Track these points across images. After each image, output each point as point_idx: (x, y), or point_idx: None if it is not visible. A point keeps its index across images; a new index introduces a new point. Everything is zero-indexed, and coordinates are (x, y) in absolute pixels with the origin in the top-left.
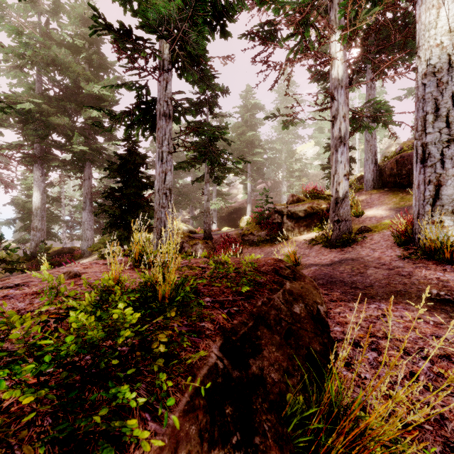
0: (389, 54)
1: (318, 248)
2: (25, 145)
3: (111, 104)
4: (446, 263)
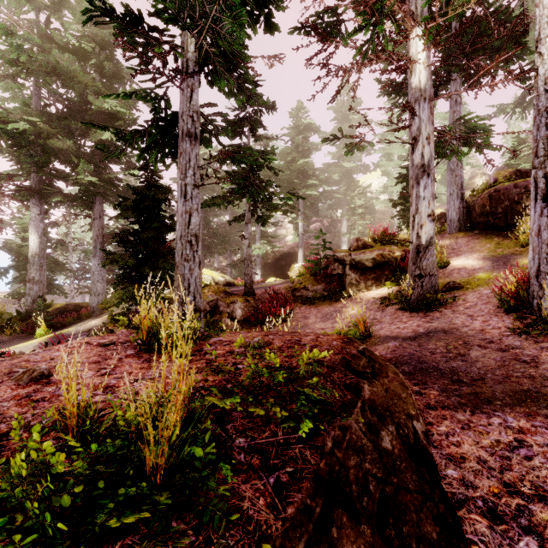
0: (479, 59)
1: (392, 311)
2: (18, 175)
3: (127, 124)
4: None
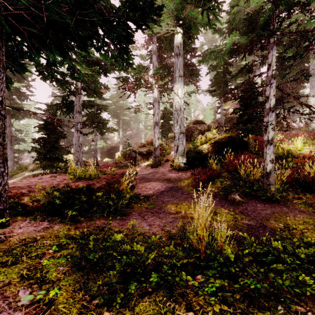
0: (184, 80)
1: (148, 168)
2: None
3: (29, 80)
4: (177, 171)
